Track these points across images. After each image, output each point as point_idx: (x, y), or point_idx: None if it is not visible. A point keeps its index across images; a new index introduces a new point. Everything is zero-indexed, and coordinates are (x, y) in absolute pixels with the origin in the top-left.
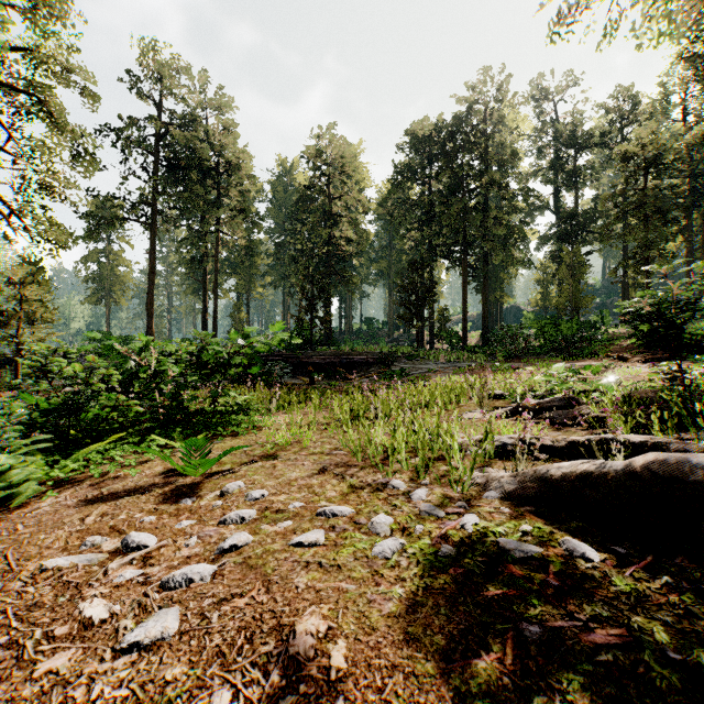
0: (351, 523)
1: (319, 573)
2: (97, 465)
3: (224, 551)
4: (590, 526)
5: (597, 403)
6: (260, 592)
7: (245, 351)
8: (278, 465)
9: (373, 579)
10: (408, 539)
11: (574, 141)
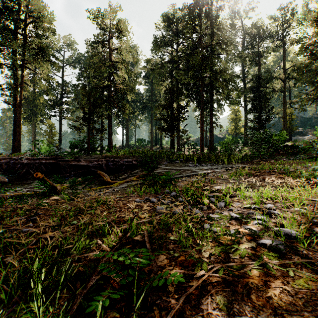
0: None
1: None
2: None
3: None
4: None
5: None
6: None
7: None
8: None
9: None
10: None
11: (258, 35)
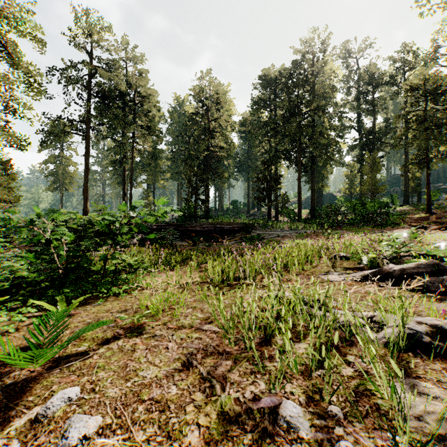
0: None
1: None
2: None
3: None
4: None
5: None
6: None
7: (136, 220)
8: (139, 348)
9: None
10: None
11: (372, 81)
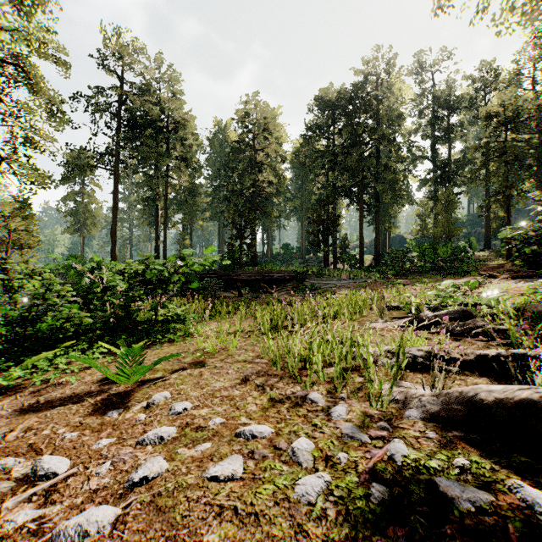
0: (271, 447)
1: (233, 525)
2: (43, 372)
3: (134, 485)
4: (534, 461)
5: (488, 315)
6: None
7: (183, 270)
8: (205, 374)
9: (296, 538)
10: (333, 473)
11: (447, 105)
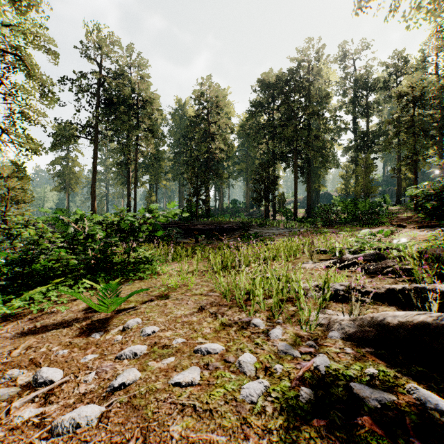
0: (222, 360)
1: (193, 419)
2: (38, 303)
3: (114, 389)
4: (428, 370)
5: (397, 257)
6: (137, 441)
7: (151, 221)
8: (169, 304)
9: (242, 428)
10: (270, 380)
11: (366, 86)
